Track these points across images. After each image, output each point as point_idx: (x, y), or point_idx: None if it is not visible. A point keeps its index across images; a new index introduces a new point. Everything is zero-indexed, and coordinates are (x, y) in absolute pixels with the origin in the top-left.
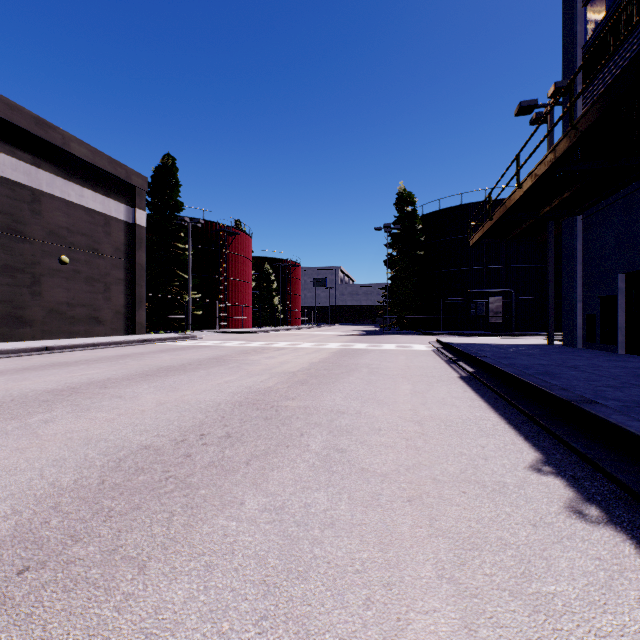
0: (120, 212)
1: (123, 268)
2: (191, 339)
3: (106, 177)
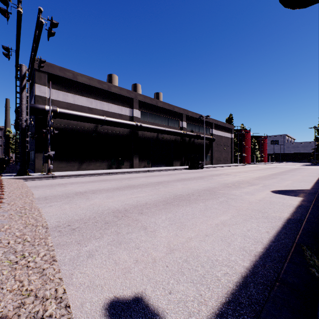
0: (230, 136)
1: (230, 148)
2: (248, 165)
3: (228, 129)
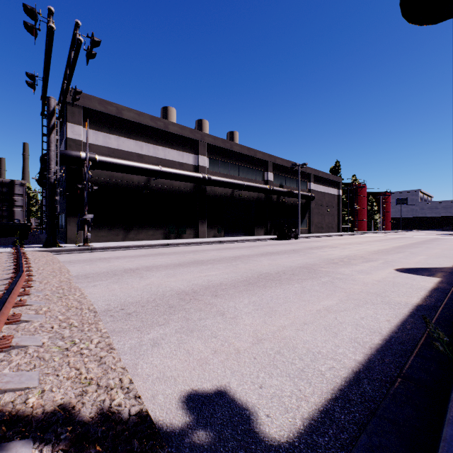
0: (336, 192)
1: (336, 210)
2: (363, 234)
3: (333, 182)
